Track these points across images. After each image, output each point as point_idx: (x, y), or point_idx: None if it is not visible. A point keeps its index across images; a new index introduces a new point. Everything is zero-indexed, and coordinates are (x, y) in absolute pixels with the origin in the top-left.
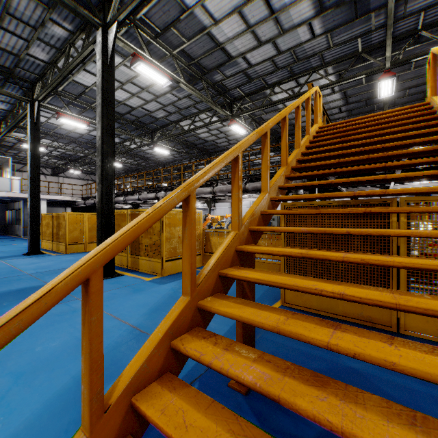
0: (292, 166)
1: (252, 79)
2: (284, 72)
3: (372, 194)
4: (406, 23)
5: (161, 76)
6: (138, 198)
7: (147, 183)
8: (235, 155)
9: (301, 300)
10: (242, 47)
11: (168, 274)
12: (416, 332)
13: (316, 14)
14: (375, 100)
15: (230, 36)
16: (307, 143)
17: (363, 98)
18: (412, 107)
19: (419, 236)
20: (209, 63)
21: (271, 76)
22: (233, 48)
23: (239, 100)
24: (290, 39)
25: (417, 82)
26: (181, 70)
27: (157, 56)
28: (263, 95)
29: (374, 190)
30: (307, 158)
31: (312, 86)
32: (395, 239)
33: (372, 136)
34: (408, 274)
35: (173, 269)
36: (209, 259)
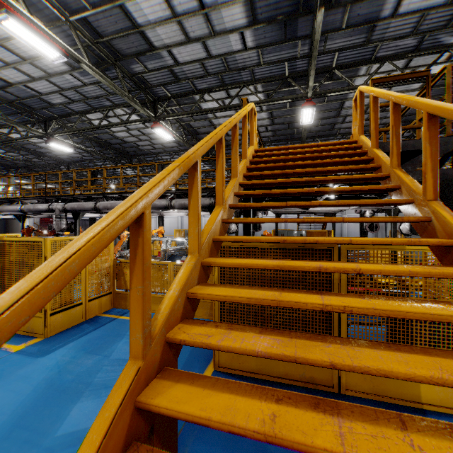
0: (230, 204)
1: (180, 80)
2: (214, 79)
3: (343, 271)
4: (325, 59)
5: (49, 46)
6: (21, 209)
7: (42, 185)
8: (135, 214)
9: (238, 363)
10: (167, 38)
11: (57, 332)
12: (356, 391)
13: (248, 24)
14: (296, 124)
15: (152, 20)
16: (245, 170)
17: (286, 121)
18: (343, 142)
19: (442, 385)
20: (125, 47)
21: (201, 81)
22: (155, 37)
23: (164, 101)
24: (221, 44)
25: (328, 115)
26: (83, 46)
27: (44, 17)
28: (192, 100)
29: (345, 267)
30: (247, 193)
31: (247, 101)
32: (337, 290)
33: (314, 172)
34: (347, 326)
35: (65, 322)
36: (122, 299)
